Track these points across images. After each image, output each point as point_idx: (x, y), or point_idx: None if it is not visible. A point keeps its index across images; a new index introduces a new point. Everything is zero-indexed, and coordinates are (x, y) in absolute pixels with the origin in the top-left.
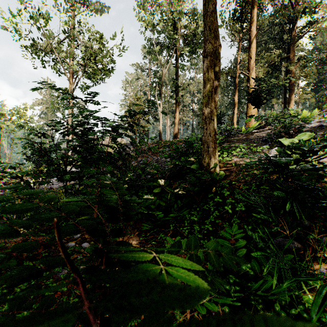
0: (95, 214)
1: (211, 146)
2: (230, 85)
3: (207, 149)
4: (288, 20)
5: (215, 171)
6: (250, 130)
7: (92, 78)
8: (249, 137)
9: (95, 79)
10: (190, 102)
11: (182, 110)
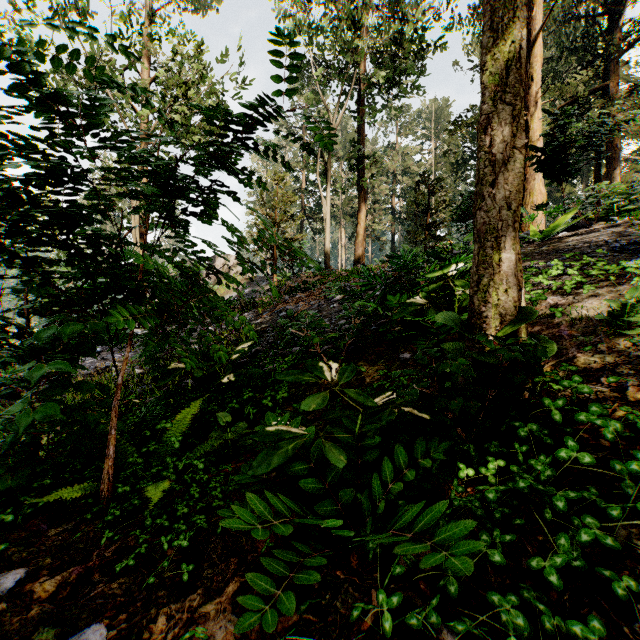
0: (105, 480)
1: (511, 244)
2: (472, 155)
3: (496, 257)
4: (606, 6)
5: (520, 334)
6: (557, 229)
7: (184, 139)
8: (558, 247)
9: (189, 141)
10: (388, 194)
11: (372, 210)
